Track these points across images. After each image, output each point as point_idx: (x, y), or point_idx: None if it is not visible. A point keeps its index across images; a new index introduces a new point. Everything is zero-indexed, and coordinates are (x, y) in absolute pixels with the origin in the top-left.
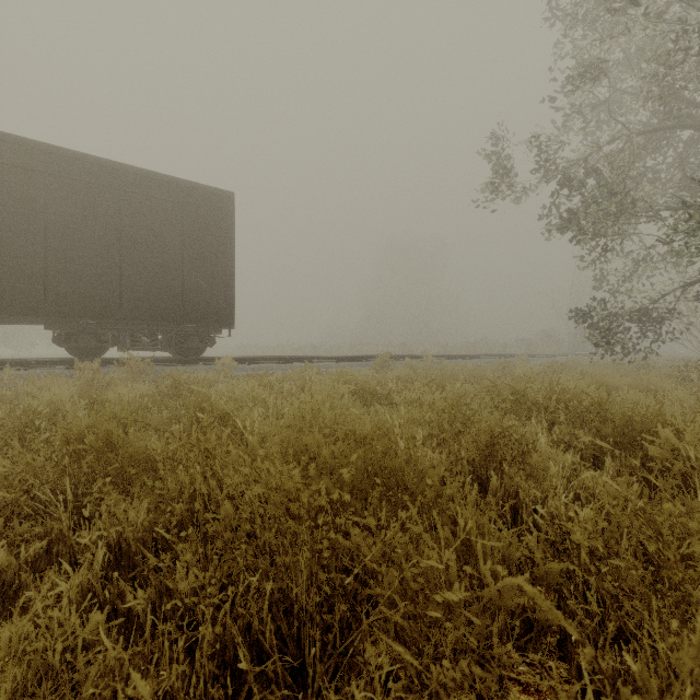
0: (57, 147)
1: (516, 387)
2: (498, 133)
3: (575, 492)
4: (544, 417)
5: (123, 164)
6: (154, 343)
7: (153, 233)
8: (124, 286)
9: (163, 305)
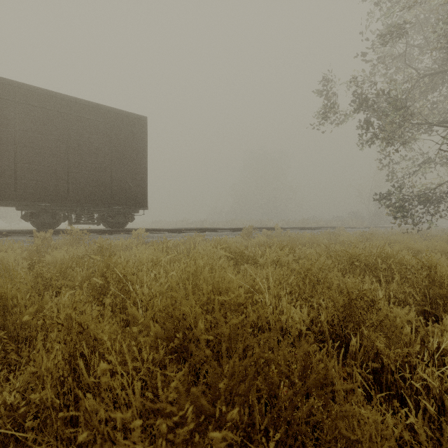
0: (23, 83)
1: (353, 252)
2: (326, 77)
3: (430, 353)
4: (373, 275)
5: (69, 96)
6: (92, 219)
7: (91, 144)
8: (70, 180)
9: (97, 193)
